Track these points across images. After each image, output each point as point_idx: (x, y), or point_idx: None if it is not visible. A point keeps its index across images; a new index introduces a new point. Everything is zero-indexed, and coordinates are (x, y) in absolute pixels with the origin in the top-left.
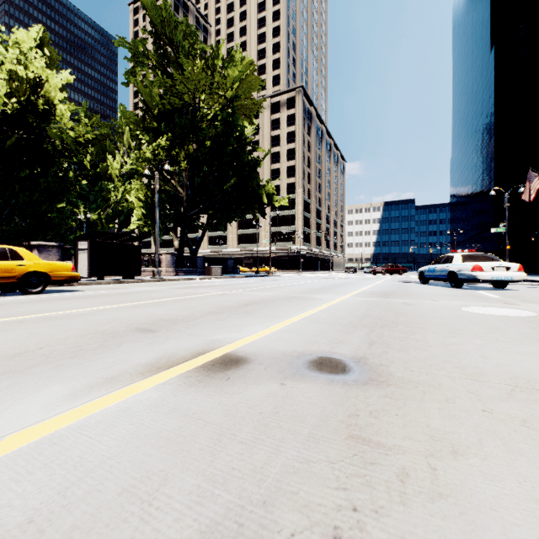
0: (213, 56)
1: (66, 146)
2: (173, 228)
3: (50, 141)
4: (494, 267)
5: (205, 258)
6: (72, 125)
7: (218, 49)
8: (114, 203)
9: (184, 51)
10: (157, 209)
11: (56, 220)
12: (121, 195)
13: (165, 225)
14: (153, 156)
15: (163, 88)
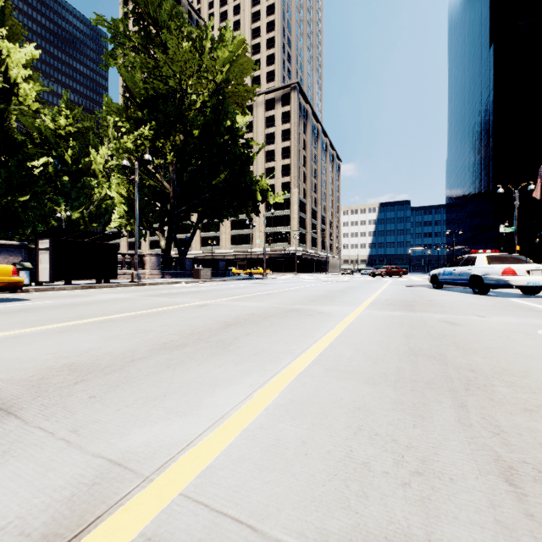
0: (201, 36)
1: (45, 139)
2: (160, 227)
3: (27, 133)
4: (530, 270)
5: (194, 259)
6: (38, 107)
7: (207, 29)
8: (98, 200)
9: (169, 32)
10: (136, 204)
11: (21, 216)
12: (106, 192)
13: (150, 223)
14: (135, 147)
15: (145, 71)
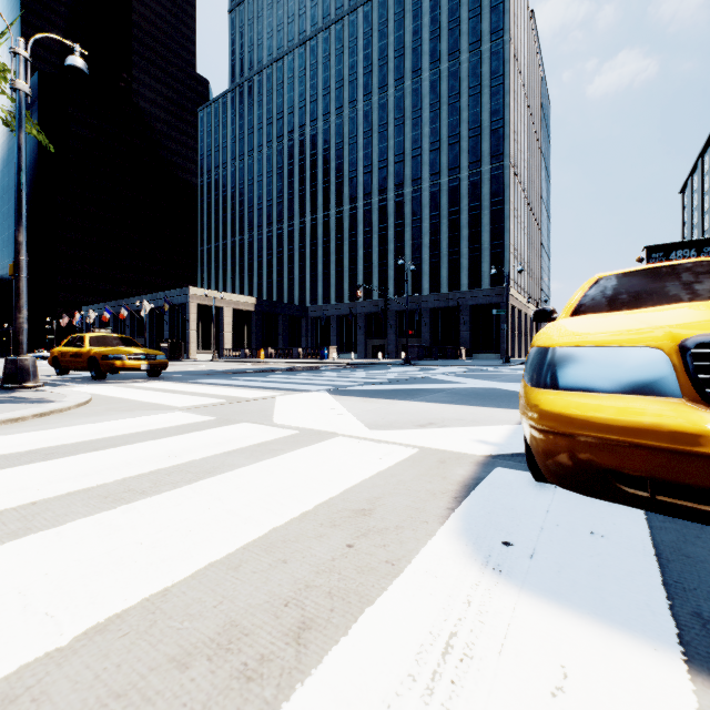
0: None
1: None
2: None
3: None
4: None
5: None
6: None
7: None
8: None
9: None
10: None
11: None
12: None
13: None
14: None
15: None
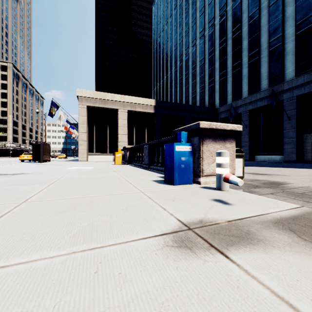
0: None
1: None
2: None
3: None
4: None
5: None
6: None
7: None
8: None
9: None
10: None
11: None
12: None
13: None
14: None
15: None
